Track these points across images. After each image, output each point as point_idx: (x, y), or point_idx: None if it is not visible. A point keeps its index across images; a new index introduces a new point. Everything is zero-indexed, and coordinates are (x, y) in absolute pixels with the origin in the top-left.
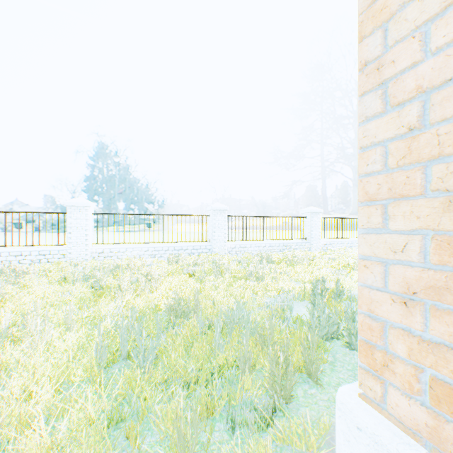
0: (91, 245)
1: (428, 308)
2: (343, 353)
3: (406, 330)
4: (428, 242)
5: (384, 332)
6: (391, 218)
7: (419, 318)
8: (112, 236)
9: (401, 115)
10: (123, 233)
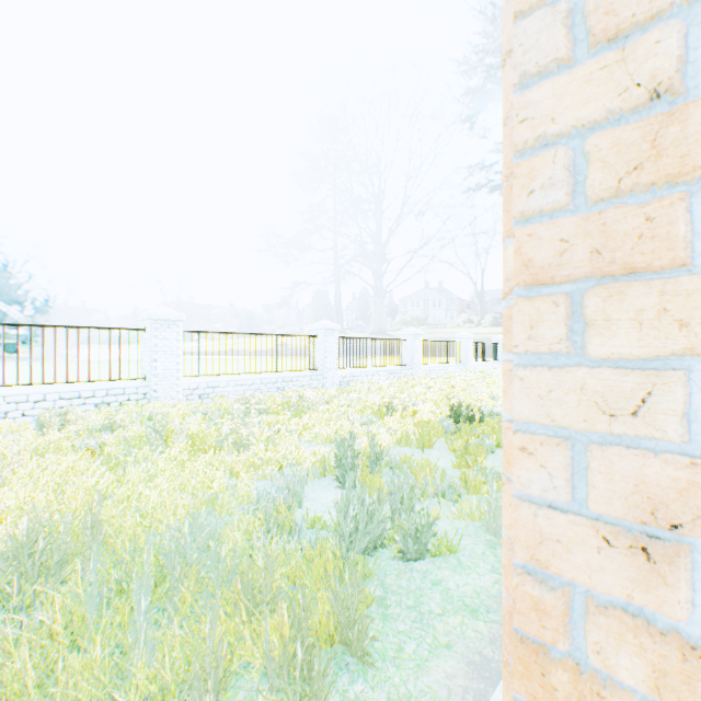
0: None
1: (697, 558)
2: (397, 572)
3: (635, 612)
4: (694, 388)
5: (571, 613)
6: (598, 327)
7: (684, 591)
8: None
9: (633, 57)
10: None
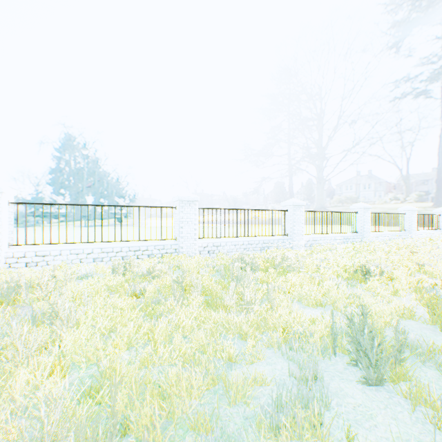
0: (7, 246)
1: None
2: None
3: None
4: None
5: None
6: None
7: None
8: (70, 232)
9: None
10: (86, 228)
